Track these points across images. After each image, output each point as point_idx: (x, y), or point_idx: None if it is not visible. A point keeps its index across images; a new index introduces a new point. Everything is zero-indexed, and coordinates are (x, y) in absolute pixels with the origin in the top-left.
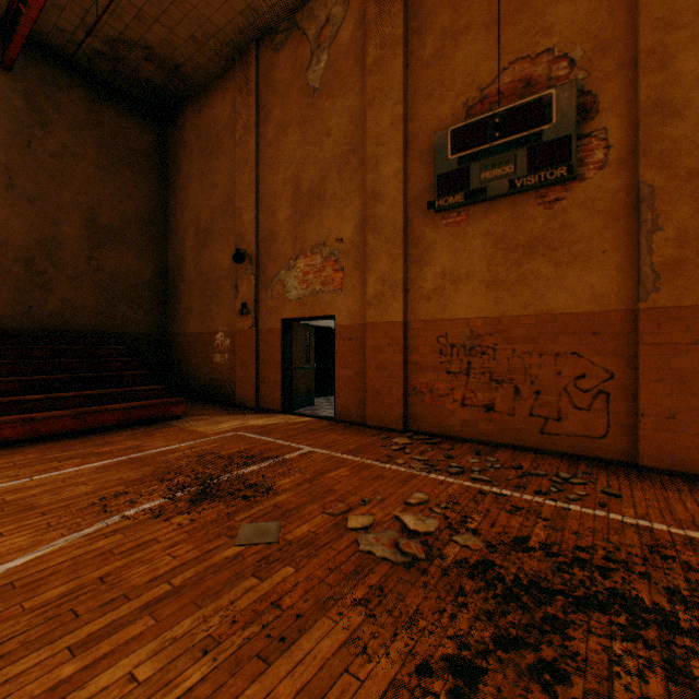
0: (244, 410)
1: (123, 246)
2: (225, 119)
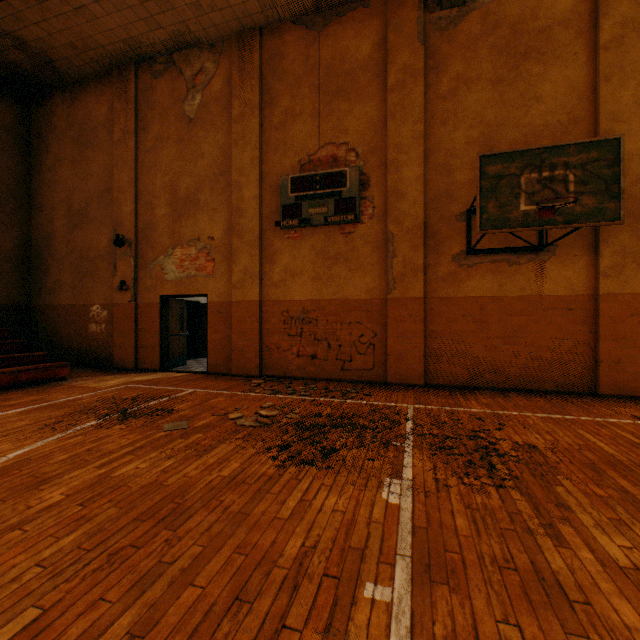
0: (123, 371)
1: None
2: (102, 118)
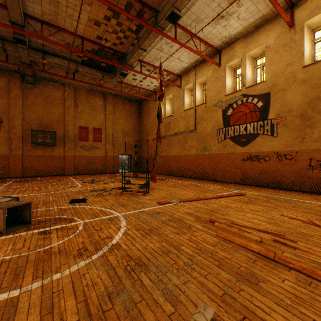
0: None
1: None
2: None
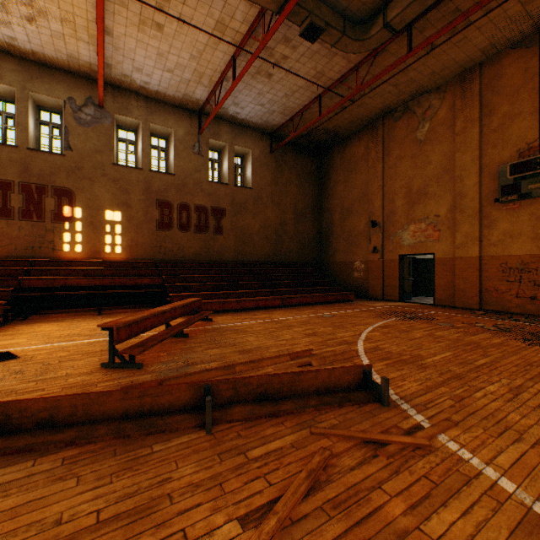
0: (375, 300)
1: (305, 220)
2: (360, 154)
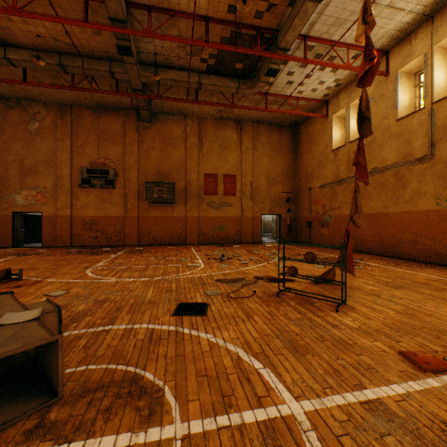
0: None
1: None
2: None
